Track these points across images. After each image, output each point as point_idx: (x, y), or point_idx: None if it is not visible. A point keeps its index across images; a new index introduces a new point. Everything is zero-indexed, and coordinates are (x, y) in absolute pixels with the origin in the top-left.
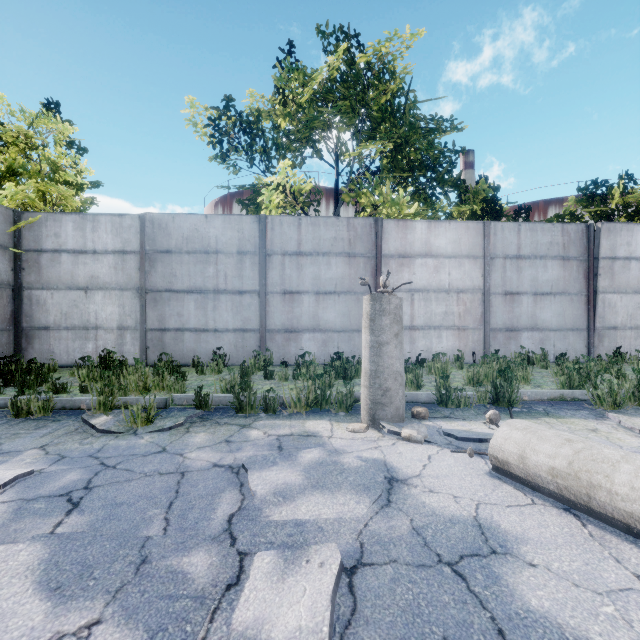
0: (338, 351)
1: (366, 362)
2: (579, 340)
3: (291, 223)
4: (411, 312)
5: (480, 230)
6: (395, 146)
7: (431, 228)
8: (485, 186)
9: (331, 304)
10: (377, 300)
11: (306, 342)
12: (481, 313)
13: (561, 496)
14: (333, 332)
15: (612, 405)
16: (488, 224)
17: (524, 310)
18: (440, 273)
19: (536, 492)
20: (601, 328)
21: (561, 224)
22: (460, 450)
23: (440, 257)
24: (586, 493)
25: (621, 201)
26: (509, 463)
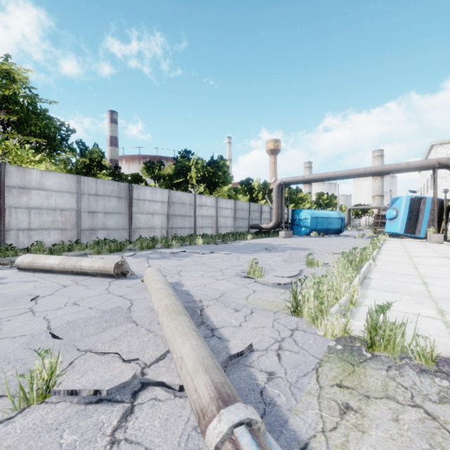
0: None
1: None
2: (126, 233)
3: None
4: (29, 220)
5: (75, 179)
6: (19, 120)
7: (43, 174)
8: (97, 150)
9: None
10: None
11: None
12: (76, 221)
13: (30, 268)
14: None
15: (98, 253)
16: (79, 177)
17: (99, 220)
18: (50, 199)
19: (29, 271)
20: (135, 228)
21: (117, 182)
22: (8, 267)
23: (50, 191)
24: (33, 265)
25: (159, 173)
26: (20, 265)
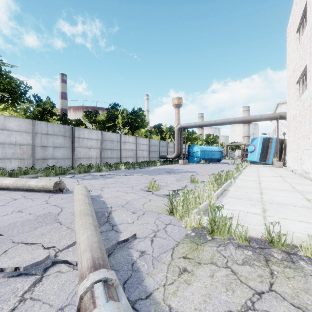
0: None
1: None
2: (69, 162)
3: None
4: None
5: (31, 123)
6: None
7: (6, 119)
8: (49, 101)
9: None
10: None
11: None
12: (31, 153)
13: None
14: None
15: (46, 176)
16: (34, 121)
17: (50, 152)
18: (11, 137)
19: None
20: (76, 158)
21: (63, 125)
22: None
23: (11, 131)
24: None
25: (95, 119)
26: None
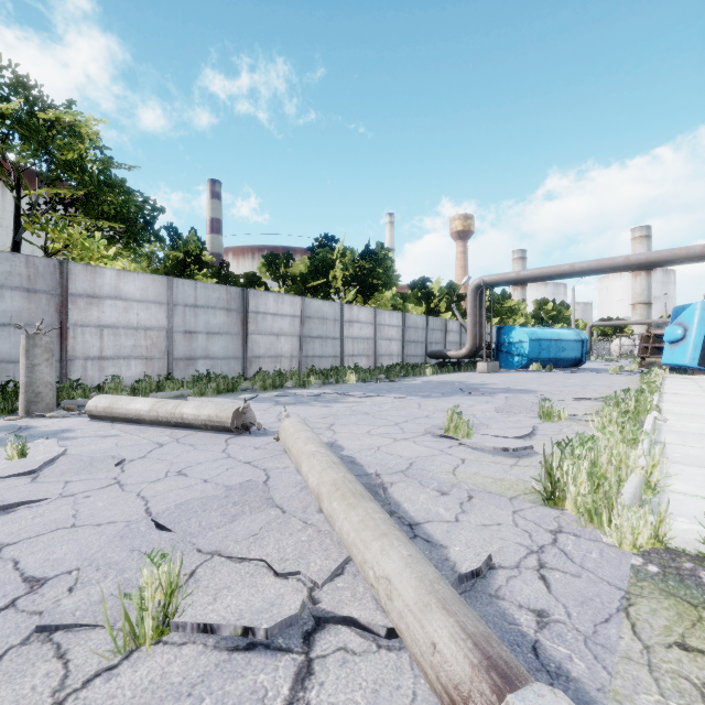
0: (12, 379)
1: (23, 377)
2: (238, 365)
3: None
4: (101, 345)
5: (165, 283)
6: (86, 196)
7: (121, 276)
8: (195, 238)
9: (5, 336)
10: (31, 338)
11: None
12: (166, 346)
13: (107, 417)
14: (8, 363)
15: (200, 395)
16: (171, 279)
17: (200, 344)
18: (130, 313)
19: (105, 421)
20: (251, 357)
21: (226, 286)
22: (76, 413)
23: (130, 300)
24: (112, 412)
25: (286, 271)
26: (92, 411)
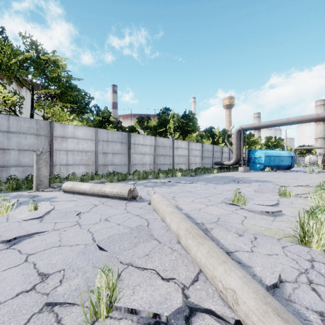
0: (30, 174)
1: (35, 173)
2: (126, 168)
3: (4, 117)
4: (67, 159)
5: (94, 131)
6: (61, 93)
7: (75, 128)
8: (107, 110)
9: (27, 155)
10: (38, 156)
11: (13, 171)
12: (95, 159)
13: (71, 191)
14: (28, 167)
15: (110, 182)
16: (97, 129)
17: (109, 158)
18: (79, 145)
19: (70, 193)
20: (132, 164)
21: (121, 132)
22: (57, 190)
23: (79, 139)
24: (73, 189)
25: (147, 125)
26: (64, 189)
